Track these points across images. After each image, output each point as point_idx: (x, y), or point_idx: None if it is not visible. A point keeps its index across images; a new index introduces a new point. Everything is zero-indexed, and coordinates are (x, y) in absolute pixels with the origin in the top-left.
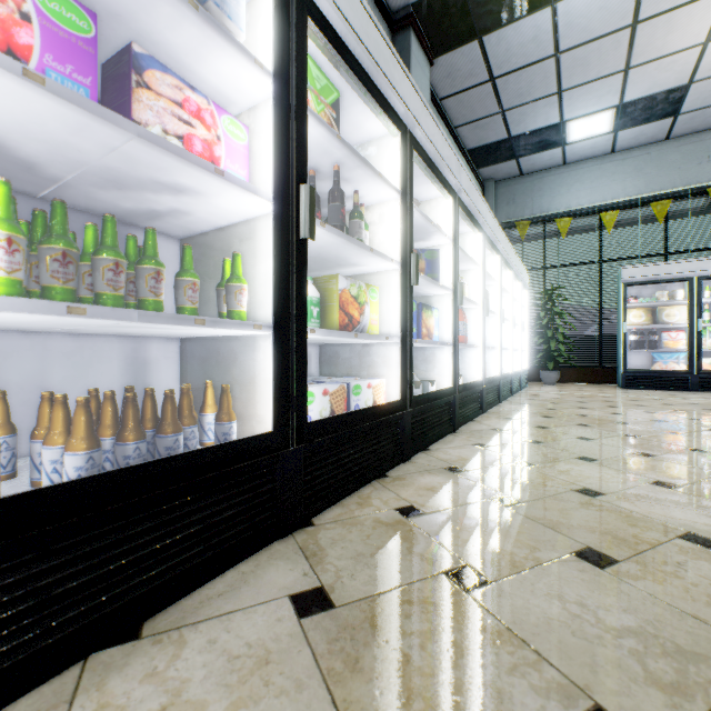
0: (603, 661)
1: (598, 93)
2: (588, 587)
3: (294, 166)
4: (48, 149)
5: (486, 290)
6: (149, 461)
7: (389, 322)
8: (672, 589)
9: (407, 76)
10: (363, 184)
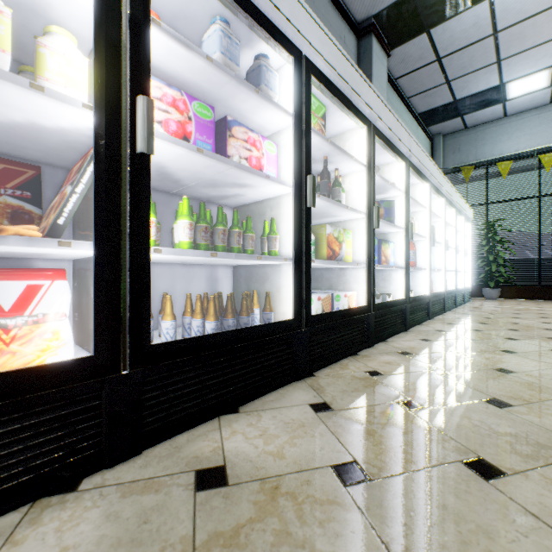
0: (488, 443)
1: (534, 58)
2: (488, 415)
3: (304, 165)
4: (190, 174)
5: (432, 225)
6: (240, 328)
7: (358, 253)
8: (546, 420)
9: (371, 88)
10: (341, 164)
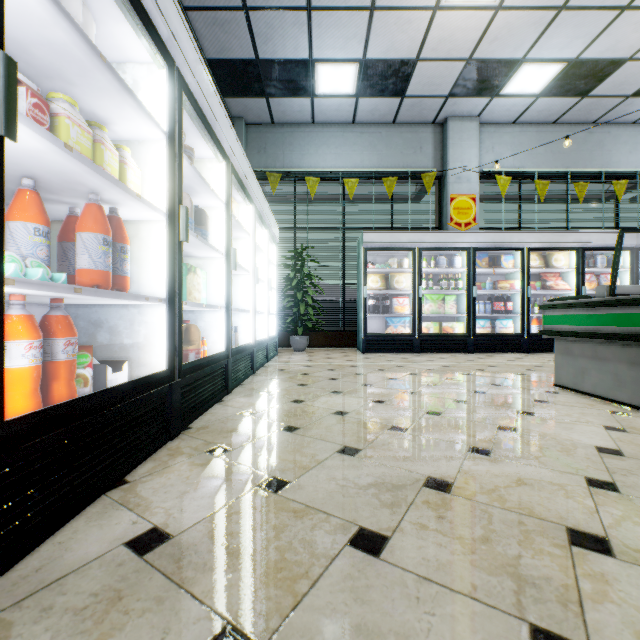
0: None
1: (346, 32)
2: None
3: None
4: None
5: (202, 210)
6: None
7: None
8: None
9: None
10: None
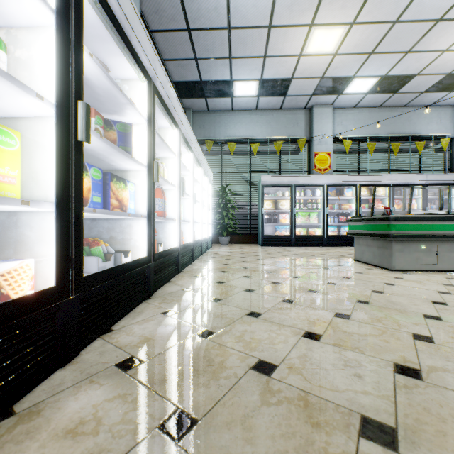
0: None
1: (250, 67)
2: None
3: None
4: None
5: (183, 178)
6: None
7: (46, 184)
8: None
9: None
10: None
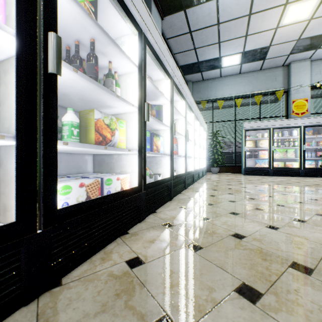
0: None
1: (235, 45)
2: None
3: (42, 16)
4: None
5: (187, 129)
6: None
7: (132, 142)
8: (299, 319)
9: (142, 0)
10: (115, 58)
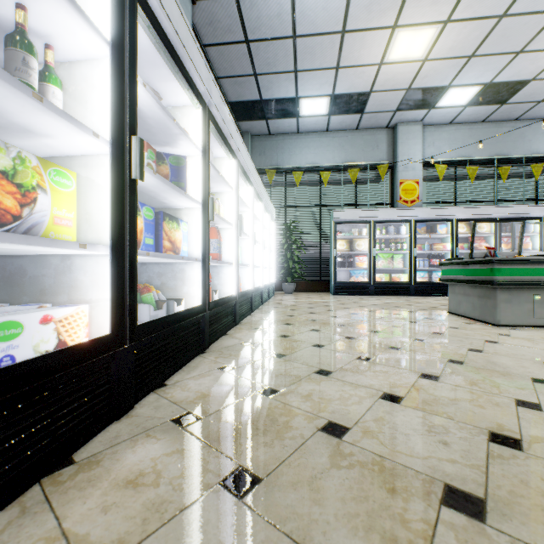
0: None
1: (320, 81)
2: None
3: None
4: None
5: (241, 215)
6: None
7: (100, 226)
8: None
9: None
10: (38, 3)
